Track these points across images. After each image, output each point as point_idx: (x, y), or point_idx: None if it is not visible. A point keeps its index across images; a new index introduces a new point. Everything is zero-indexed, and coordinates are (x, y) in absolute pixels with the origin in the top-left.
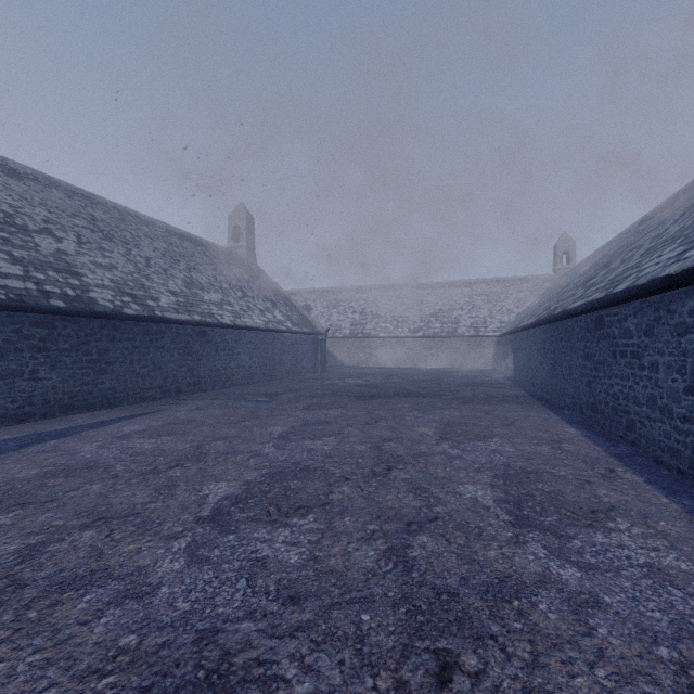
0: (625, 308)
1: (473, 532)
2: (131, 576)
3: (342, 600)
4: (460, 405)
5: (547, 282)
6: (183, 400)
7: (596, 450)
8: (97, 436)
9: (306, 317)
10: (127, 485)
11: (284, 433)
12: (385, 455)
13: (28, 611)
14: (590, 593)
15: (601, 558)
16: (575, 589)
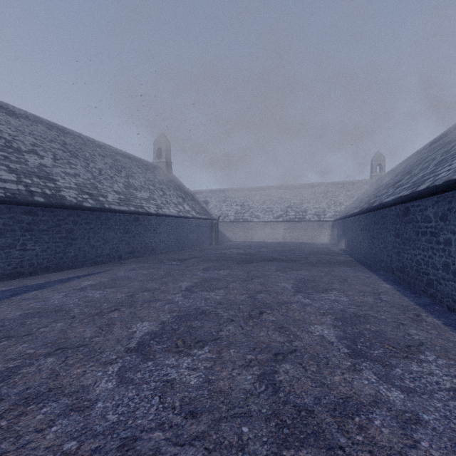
0: (425, 201)
1: (322, 362)
2: (77, 393)
3: (228, 414)
4: (308, 267)
5: (366, 184)
6: (123, 263)
7: (406, 300)
8: (63, 288)
9: (205, 208)
10: (80, 323)
11: (189, 286)
12: (258, 303)
13: (1, 420)
14: (412, 412)
15: (417, 383)
16: (400, 408)
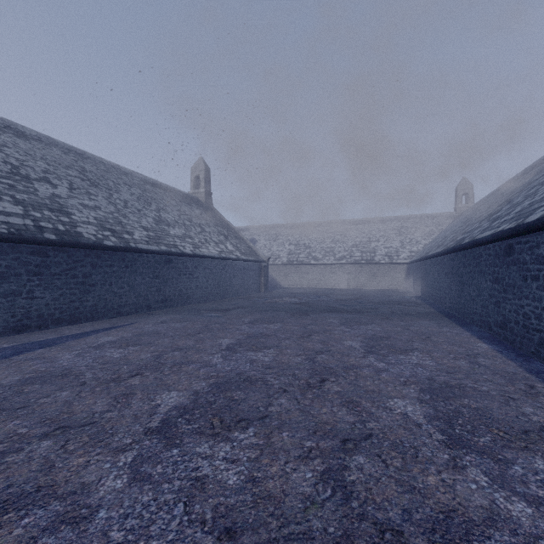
0: (537, 236)
1: (408, 453)
2: (74, 495)
3: (279, 535)
4: (380, 320)
5: (449, 218)
6: (152, 315)
7: (511, 365)
8: (76, 345)
9: (252, 248)
10: (91, 392)
11: (231, 344)
12: (318, 367)
13: None
14: None
15: None
16: (530, 531)
